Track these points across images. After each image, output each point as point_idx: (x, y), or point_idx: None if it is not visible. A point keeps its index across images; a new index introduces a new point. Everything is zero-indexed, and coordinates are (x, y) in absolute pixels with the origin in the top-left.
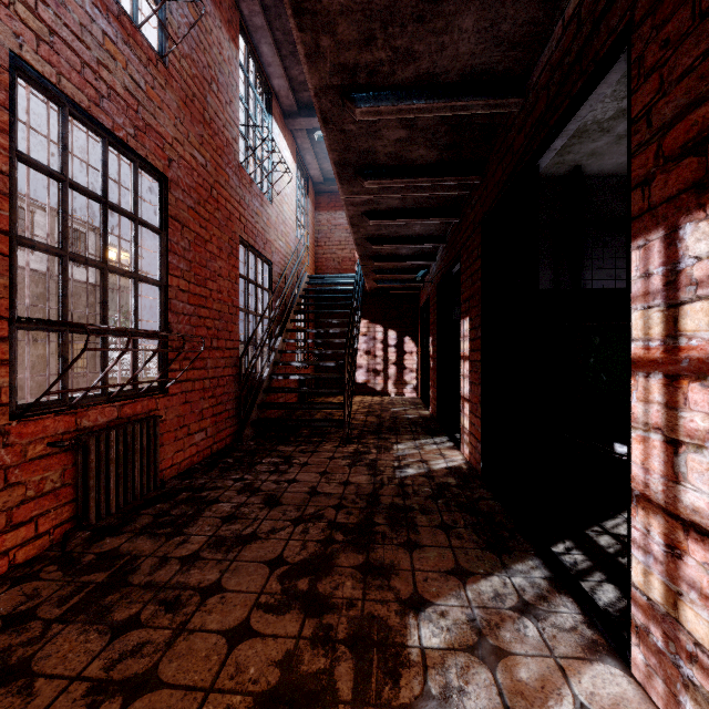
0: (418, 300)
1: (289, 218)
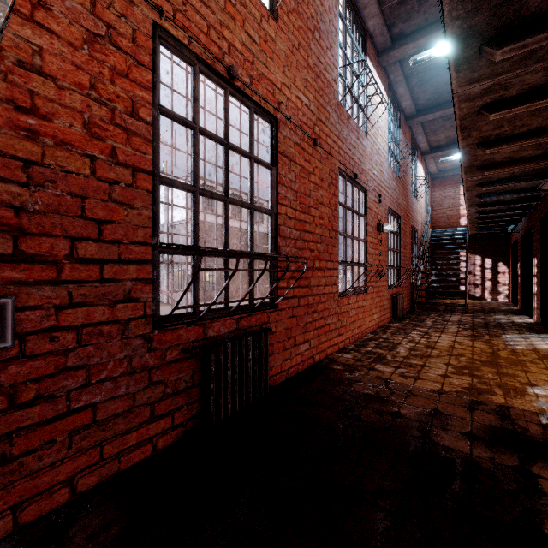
0: (509, 238)
1: (422, 204)
